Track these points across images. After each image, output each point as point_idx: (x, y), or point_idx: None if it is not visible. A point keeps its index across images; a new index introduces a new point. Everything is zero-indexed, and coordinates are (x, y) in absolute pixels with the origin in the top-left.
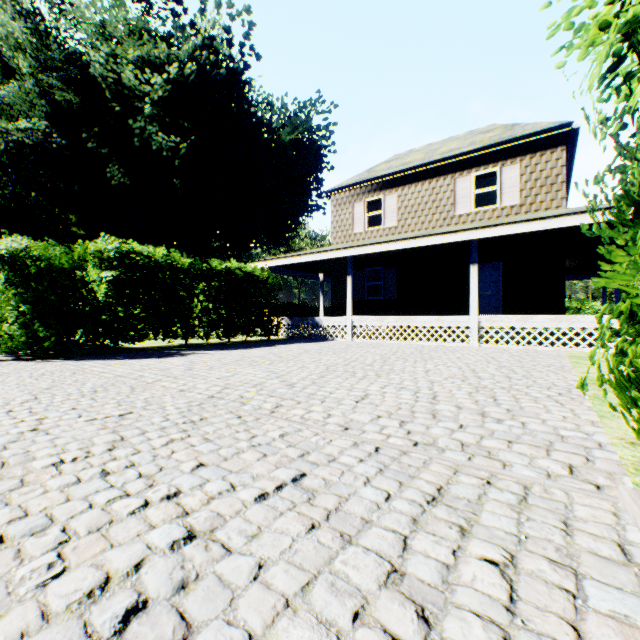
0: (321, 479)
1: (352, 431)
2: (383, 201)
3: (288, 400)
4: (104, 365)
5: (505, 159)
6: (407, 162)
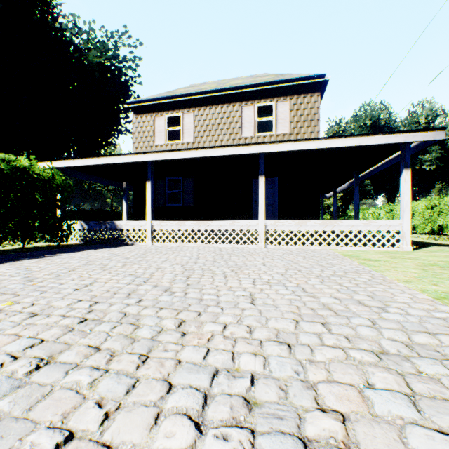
0: None
1: None
2: (182, 118)
3: None
4: None
5: (279, 96)
6: (203, 88)
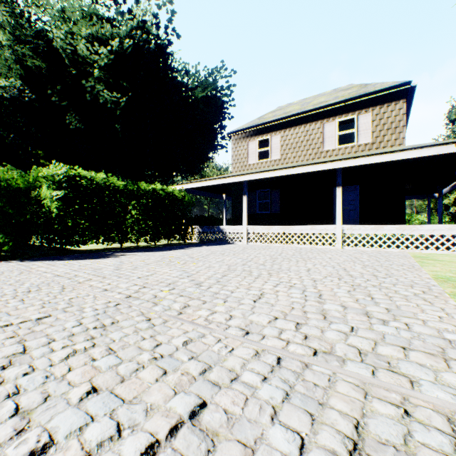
0: (223, 412)
1: (252, 336)
2: (270, 140)
3: (195, 300)
4: (49, 265)
5: (361, 109)
6: (288, 111)
